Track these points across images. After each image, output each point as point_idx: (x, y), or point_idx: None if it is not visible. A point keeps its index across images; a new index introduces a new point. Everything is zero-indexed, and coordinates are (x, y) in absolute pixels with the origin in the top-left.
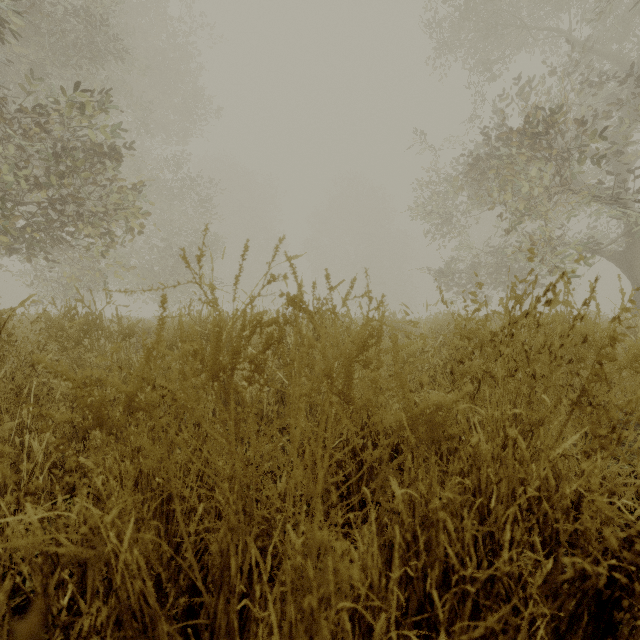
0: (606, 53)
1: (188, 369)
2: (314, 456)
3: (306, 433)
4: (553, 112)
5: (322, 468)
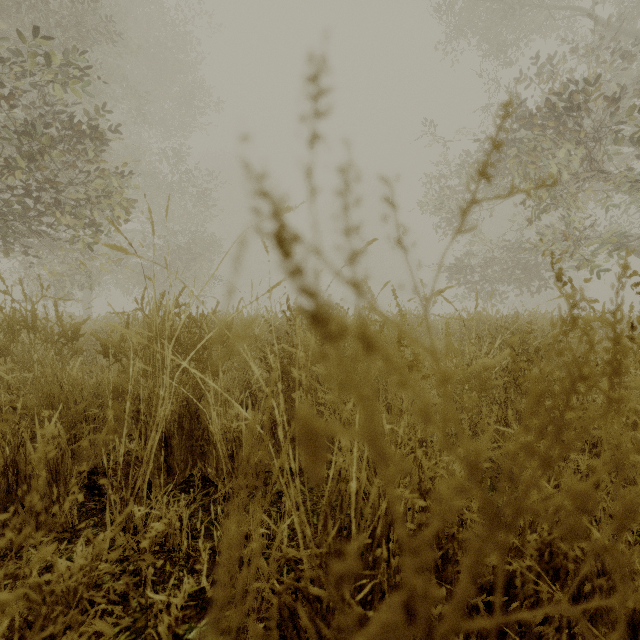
0: (633, 32)
1: None
2: None
3: None
4: (589, 83)
5: None
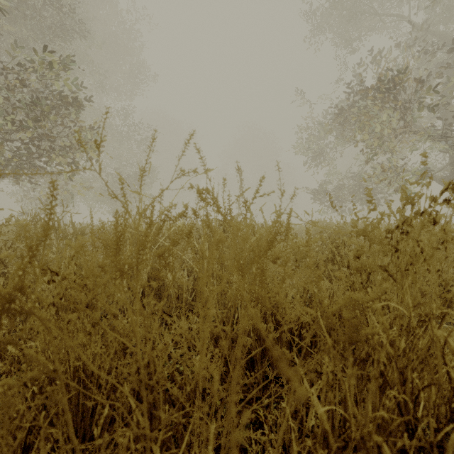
0: (436, 32)
1: (85, 265)
2: (224, 352)
3: (216, 329)
4: (400, 72)
5: (232, 364)
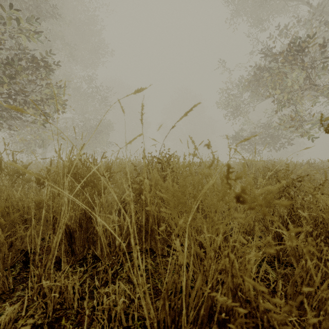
0: None
1: None
2: None
3: None
4: (309, 37)
5: None
